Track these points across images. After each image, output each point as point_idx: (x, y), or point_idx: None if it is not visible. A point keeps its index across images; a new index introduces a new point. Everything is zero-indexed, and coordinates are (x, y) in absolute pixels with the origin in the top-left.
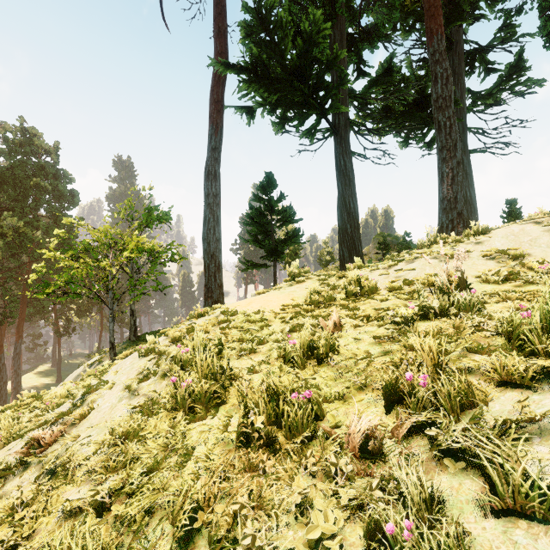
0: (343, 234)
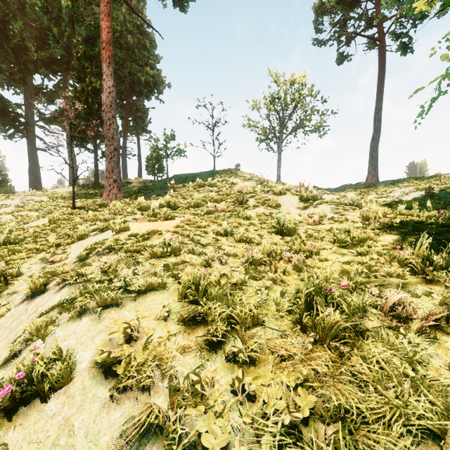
0: (31, 185)
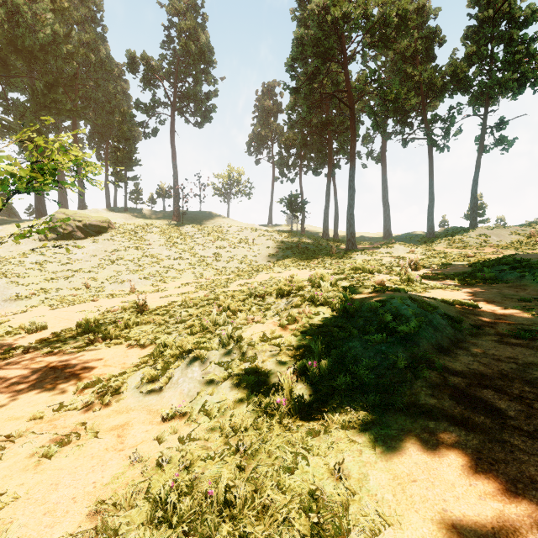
0: (40, 200)
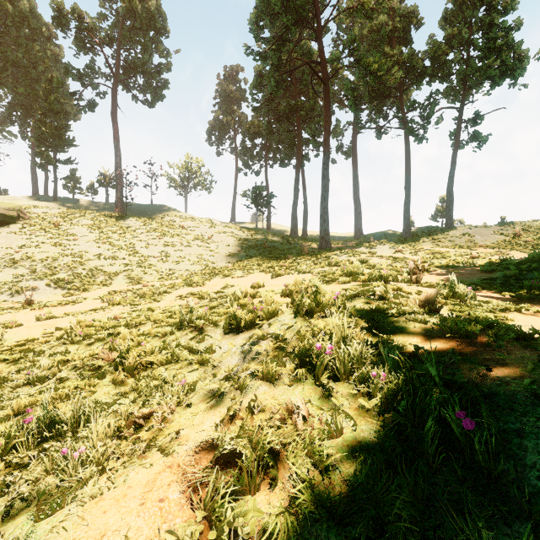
0: None
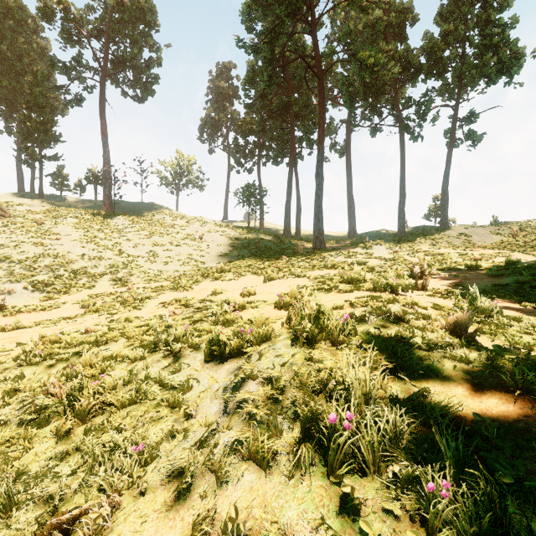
0: None
